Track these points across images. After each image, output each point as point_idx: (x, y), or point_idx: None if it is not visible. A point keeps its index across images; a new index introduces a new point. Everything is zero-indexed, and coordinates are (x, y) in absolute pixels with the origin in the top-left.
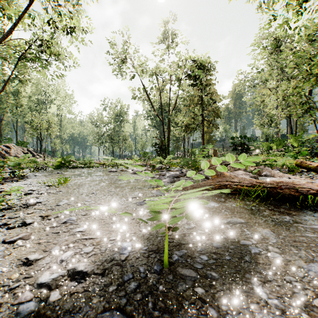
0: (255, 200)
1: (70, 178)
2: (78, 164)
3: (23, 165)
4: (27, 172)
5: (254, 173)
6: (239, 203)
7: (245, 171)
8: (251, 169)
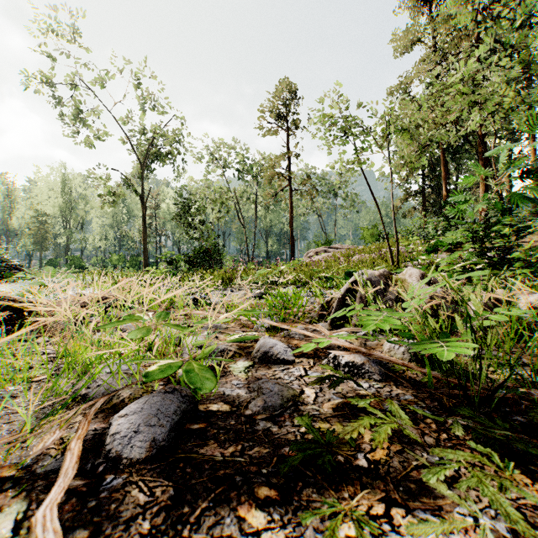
0: None
1: None
2: None
3: None
4: None
5: None
6: None
7: None
8: None
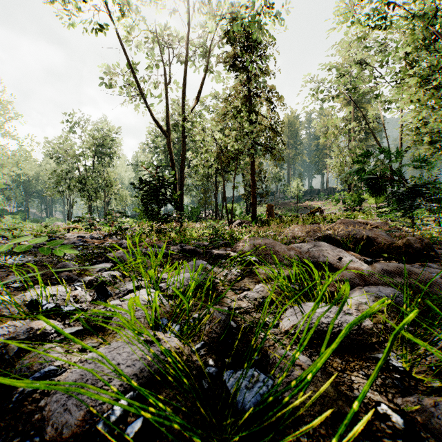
0: None
1: None
2: None
3: None
4: None
5: None
6: None
7: None
8: None
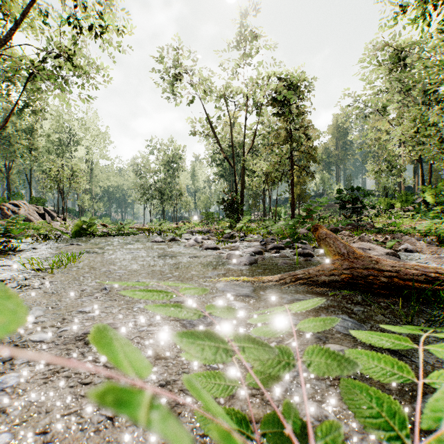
0: (438, 314)
1: (84, 254)
2: (109, 230)
3: (30, 231)
4: (28, 242)
5: (389, 247)
6: (411, 323)
7: (370, 242)
8: (374, 238)
